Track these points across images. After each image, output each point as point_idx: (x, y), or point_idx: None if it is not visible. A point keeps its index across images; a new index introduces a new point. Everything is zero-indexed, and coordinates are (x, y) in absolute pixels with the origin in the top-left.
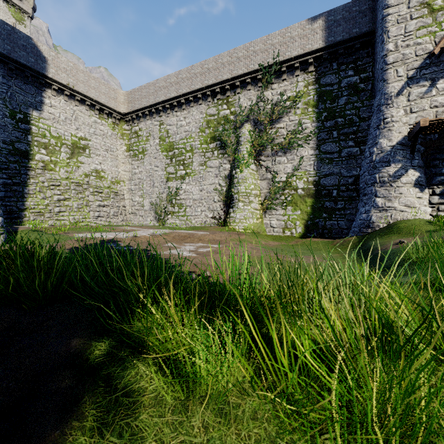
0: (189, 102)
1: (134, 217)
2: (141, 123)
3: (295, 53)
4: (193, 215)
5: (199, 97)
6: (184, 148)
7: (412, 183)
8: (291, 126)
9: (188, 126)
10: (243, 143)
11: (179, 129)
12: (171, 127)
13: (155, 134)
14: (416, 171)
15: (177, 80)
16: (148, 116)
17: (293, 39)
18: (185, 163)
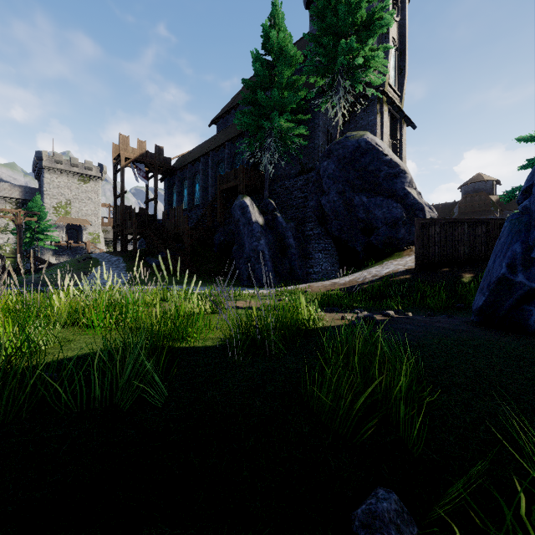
0: None
1: None
2: None
3: (6, 195)
4: None
5: None
6: None
7: (51, 254)
8: (3, 224)
9: None
10: None
11: None
12: None
13: None
14: (52, 251)
15: None
16: None
17: (5, 189)
18: None
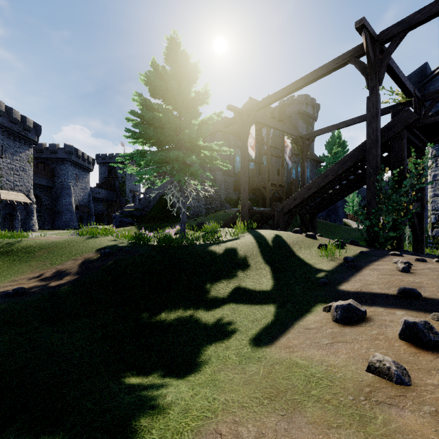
0: None
1: None
2: None
3: None
4: None
5: None
6: None
7: None
8: None
9: None
10: None
11: None
12: None
13: None
14: None
15: None
16: None
17: None
18: None
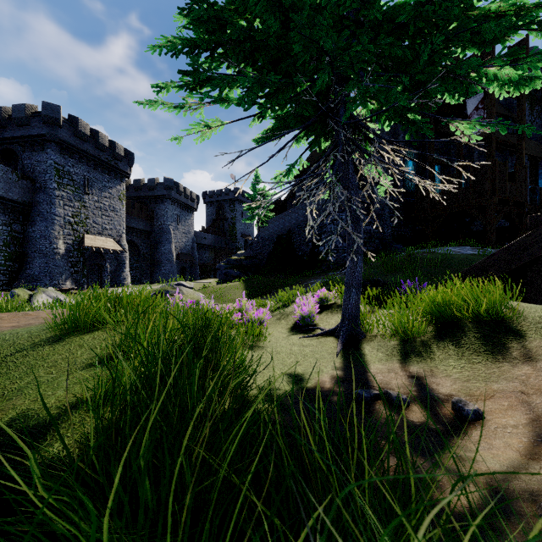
0: None
1: None
2: None
3: None
4: None
5: None
6: None
7: None
8: None
9: None
10: None
11: None
12: None
13: None
14: None
15: None
16: None
17: None
18: None
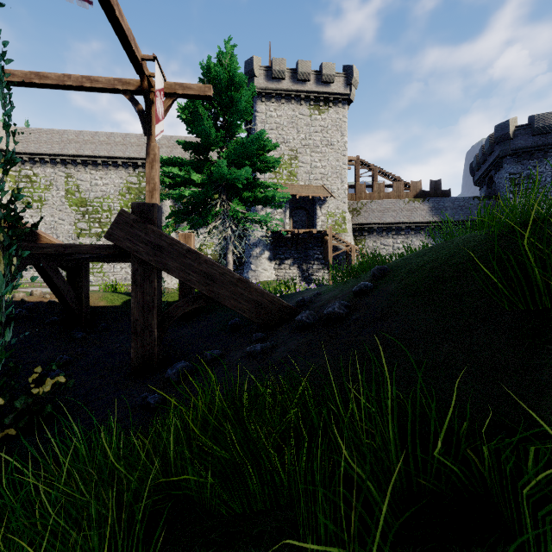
0: (107, 164)
1: (25, 273)
2: (37, 168)
3: None
4: (111, 272)
5: (120, 164)
6: (100, 207)
7: (267, 258)
8: None
9: (105, 187)
10: (165, 215)
11: (94, 187)
12: (83, 183)
13: (60, 186)
14: (269, 252)
15: (93, 140)
16: (50, 164)
17: None
18: (102, 221)
